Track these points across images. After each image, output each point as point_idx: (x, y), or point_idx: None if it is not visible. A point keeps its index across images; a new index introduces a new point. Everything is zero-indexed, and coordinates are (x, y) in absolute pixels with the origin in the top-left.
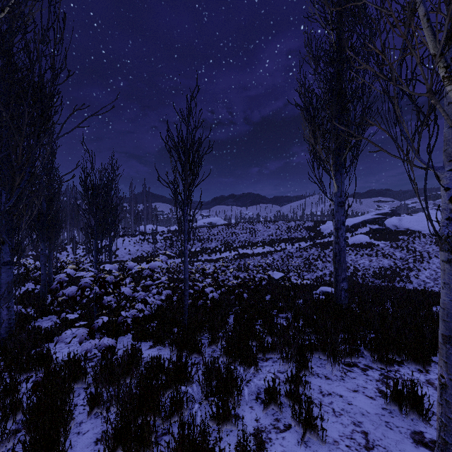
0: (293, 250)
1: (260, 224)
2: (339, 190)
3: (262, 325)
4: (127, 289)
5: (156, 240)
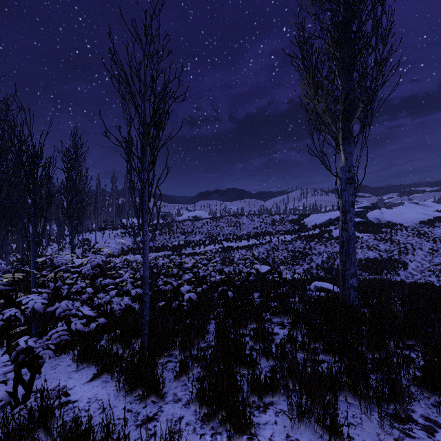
0: (278, 243)
1: (245, 218)
2: (347, 163)
3: (253, 339)
4: (37, 297)
5: (138, 233)
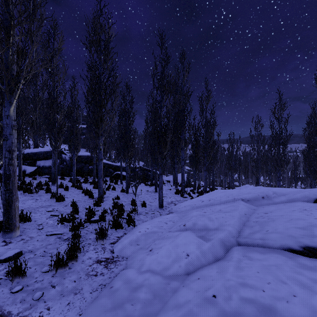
0: None
1: None
2: None
3: None
4: None
5: None
